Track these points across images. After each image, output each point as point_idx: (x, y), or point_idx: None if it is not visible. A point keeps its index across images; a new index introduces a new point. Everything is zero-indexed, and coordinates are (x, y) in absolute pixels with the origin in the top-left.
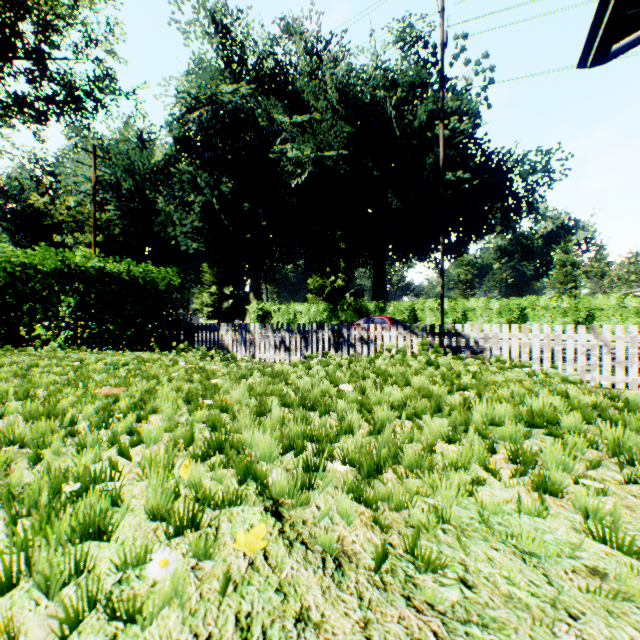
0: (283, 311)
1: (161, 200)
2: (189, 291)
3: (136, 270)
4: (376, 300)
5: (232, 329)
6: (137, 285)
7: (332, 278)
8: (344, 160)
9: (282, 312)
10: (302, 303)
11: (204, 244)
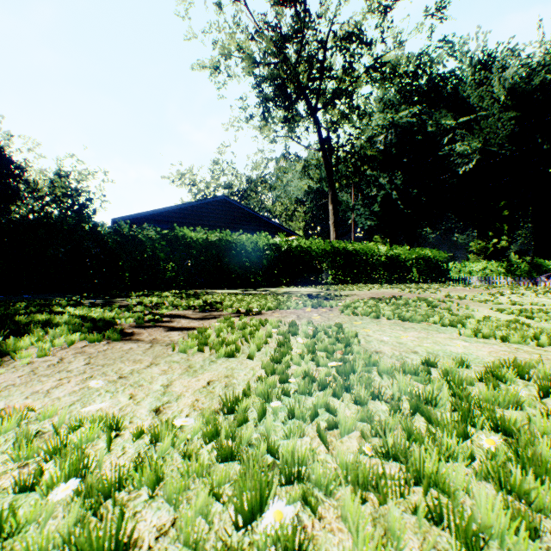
0: (458, 269)
1: (345, 195)
2: (447, 261)
3: (432, 253)
4: (538, 257)
5: (478, 280)
6: (432, 260)
7: (494, 240)
8: (509, 142)
9: (457, 269)
10: (477, 263)
11: (374, 221)
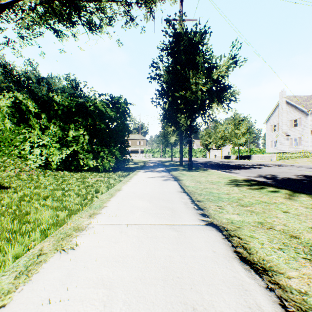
0: None
1: None
2: None
3: None
4: None
5: None
6: None
7: None
8: None
9: None
10: None
11: None
